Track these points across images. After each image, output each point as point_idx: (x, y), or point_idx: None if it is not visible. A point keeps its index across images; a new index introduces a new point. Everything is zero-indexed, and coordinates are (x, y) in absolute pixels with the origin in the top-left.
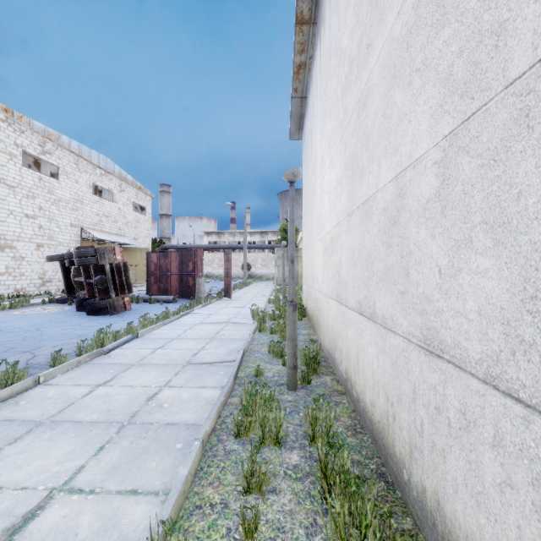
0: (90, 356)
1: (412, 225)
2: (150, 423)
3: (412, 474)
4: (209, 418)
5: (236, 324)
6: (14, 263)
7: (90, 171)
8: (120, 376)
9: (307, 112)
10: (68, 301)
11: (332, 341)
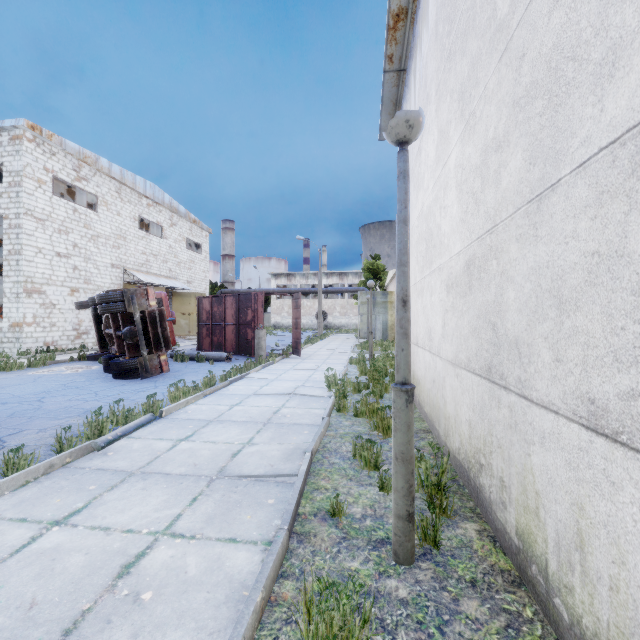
0: (72, 454)
1: None
2: None
3: None
4: None
5: (304, 396)
6: (44, 311)
7: (135, 201)
8: (100, 501)
9: (406, 91)
10: (99, 358)
11: (471, 450)
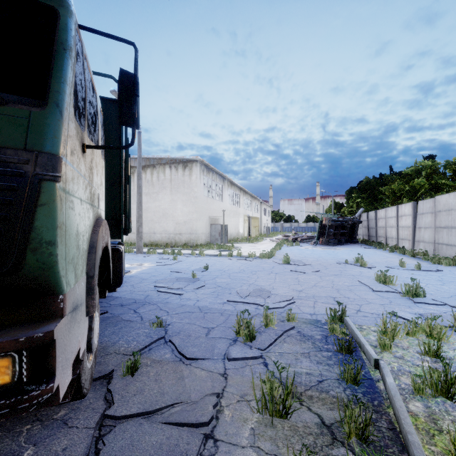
0: None
1: None
2: None
3: None
4: None
5: None
6: None
7: None
8: None
9: None
10: None
11: None
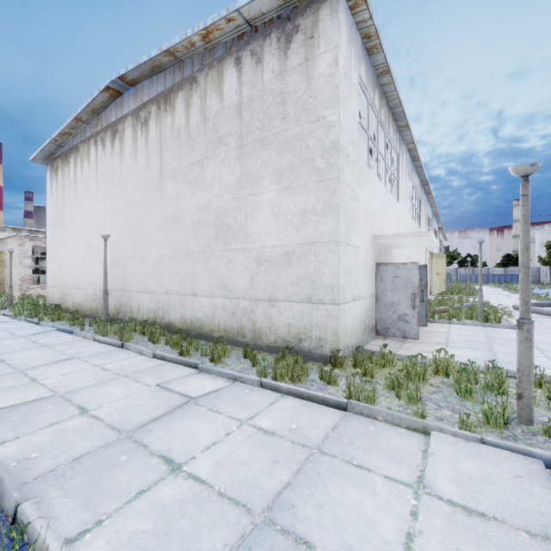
0: None
1: (163, 268)
2: (57, 344)
3: (163, 323)
4: (89, 334)
5: None
6: None
7: None
8: None
9: (64, 158)
10: None
11: (115, 311)
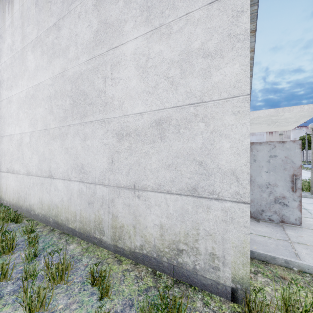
0: None
1: (25, 147)
2: None
3: (25, 205)
4: None
5: None
6: None
7: None
8: None
9: None
10: None
11: None
